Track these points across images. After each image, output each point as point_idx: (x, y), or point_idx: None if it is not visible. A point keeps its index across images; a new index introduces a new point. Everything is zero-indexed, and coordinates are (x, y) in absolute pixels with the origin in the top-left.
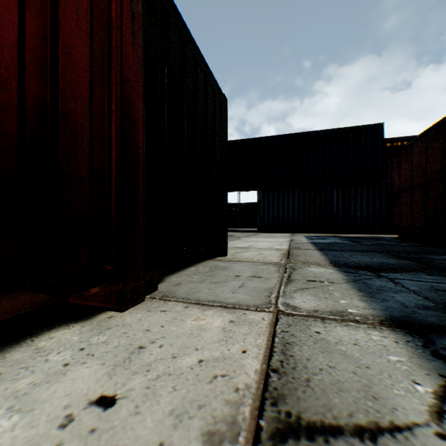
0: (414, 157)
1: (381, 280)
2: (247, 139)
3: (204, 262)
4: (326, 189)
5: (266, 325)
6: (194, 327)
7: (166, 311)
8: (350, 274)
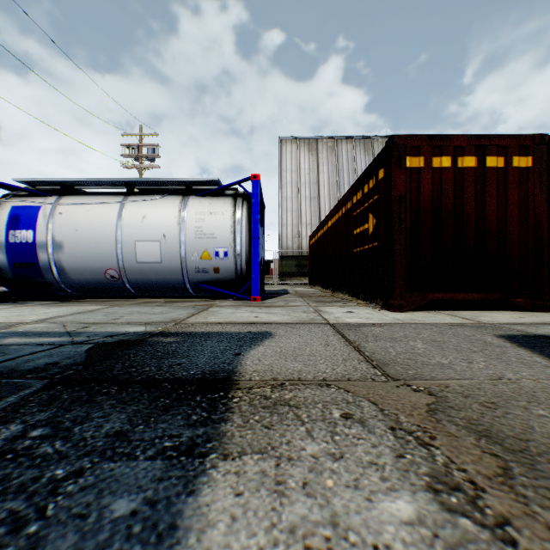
0: None
1: None
2: None
3: None
4: None
5: None
6: None
7: None
8: None
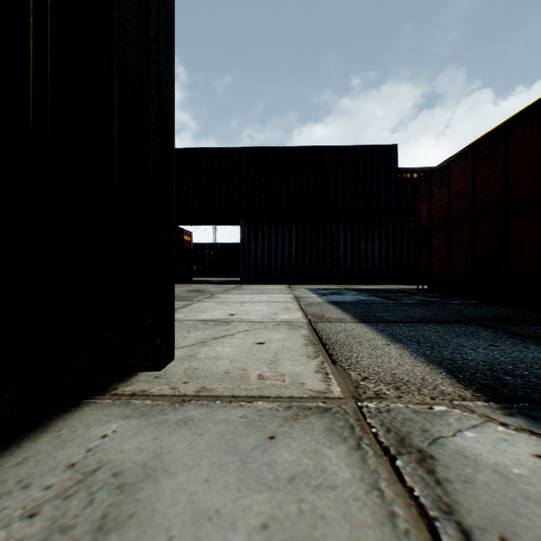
0: (454, 181)
1: None
2: (225, 148)
3: (57, 426)
4: (332, 225)
5: None
6: None
7: None
8: None
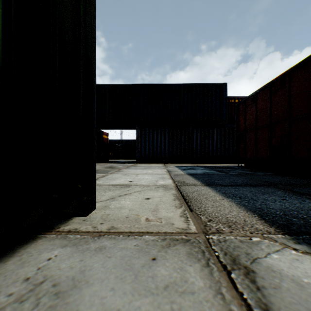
0: (259, 104)
1: None
2: (127, 84)
3: (20, 252)
4: (189, 129)
5: None
6: None
7: None
8: None
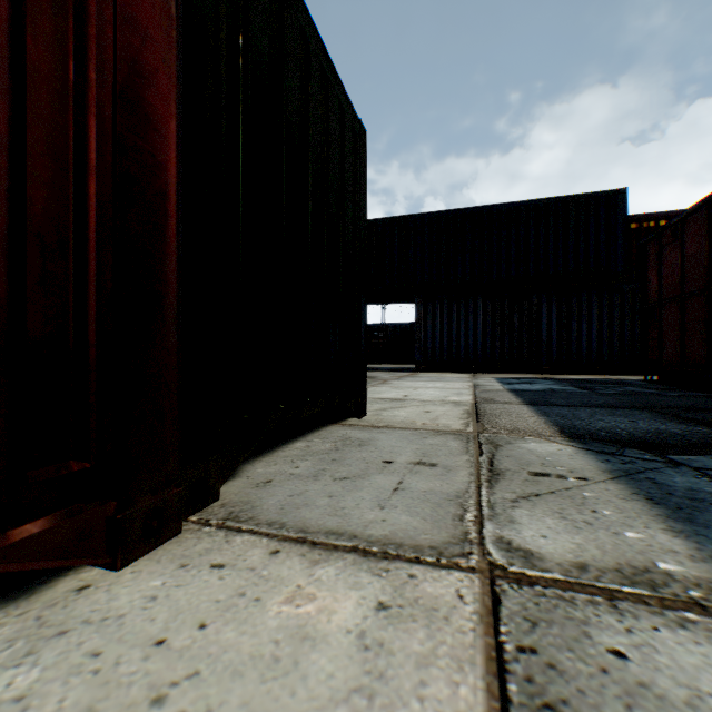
0: (687, 243)
1: (682, 473)
2: (397, 217)
3: (323, 429)
4: (530, 299)
5: (472, 620)
6: (285, 631)
7: (225, 565)
8: (611, 457)
